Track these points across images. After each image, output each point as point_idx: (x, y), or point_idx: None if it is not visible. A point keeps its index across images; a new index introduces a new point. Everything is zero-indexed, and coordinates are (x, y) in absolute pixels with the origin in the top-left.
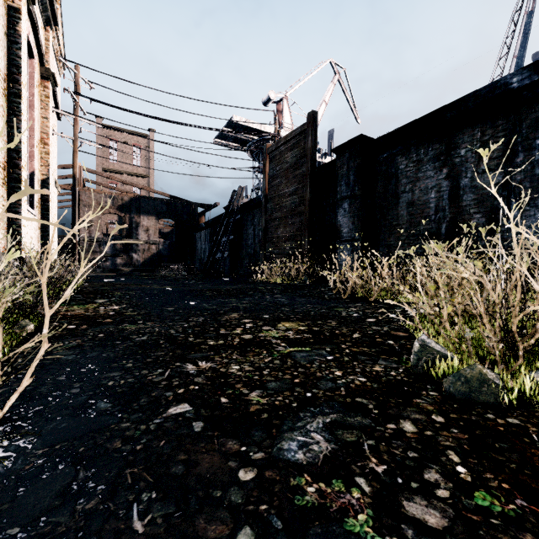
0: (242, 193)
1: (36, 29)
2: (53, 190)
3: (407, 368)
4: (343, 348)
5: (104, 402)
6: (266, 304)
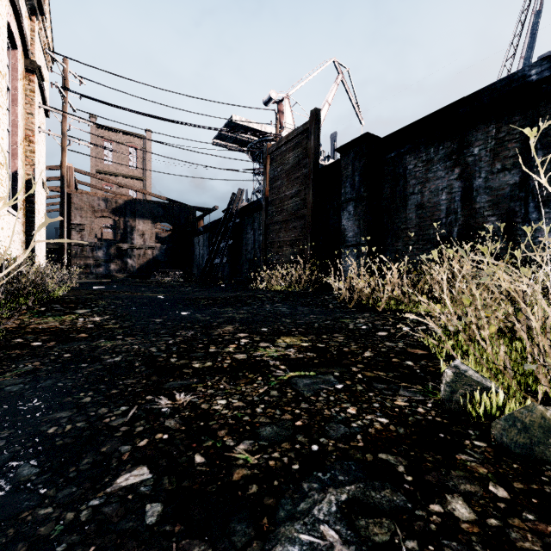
0: (242, 195)
1: (19, 18)
2: (40, 192)
3: (436, 402)
4: (354, 372)
5: (30, 464)
6: (265, 314)
